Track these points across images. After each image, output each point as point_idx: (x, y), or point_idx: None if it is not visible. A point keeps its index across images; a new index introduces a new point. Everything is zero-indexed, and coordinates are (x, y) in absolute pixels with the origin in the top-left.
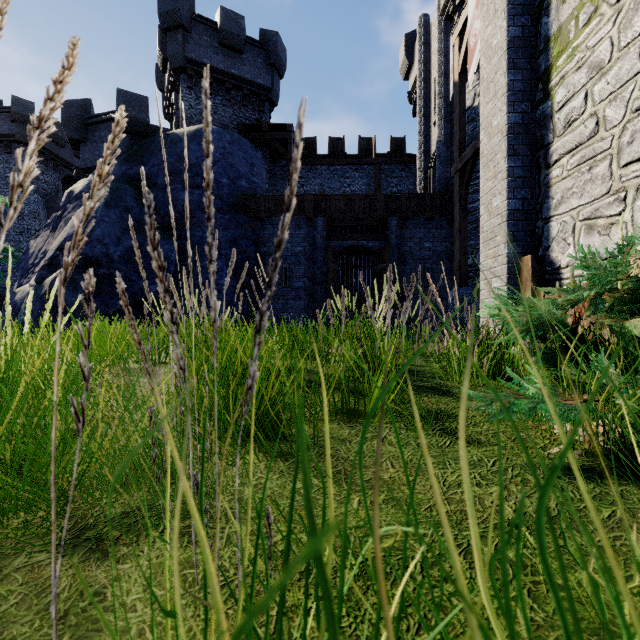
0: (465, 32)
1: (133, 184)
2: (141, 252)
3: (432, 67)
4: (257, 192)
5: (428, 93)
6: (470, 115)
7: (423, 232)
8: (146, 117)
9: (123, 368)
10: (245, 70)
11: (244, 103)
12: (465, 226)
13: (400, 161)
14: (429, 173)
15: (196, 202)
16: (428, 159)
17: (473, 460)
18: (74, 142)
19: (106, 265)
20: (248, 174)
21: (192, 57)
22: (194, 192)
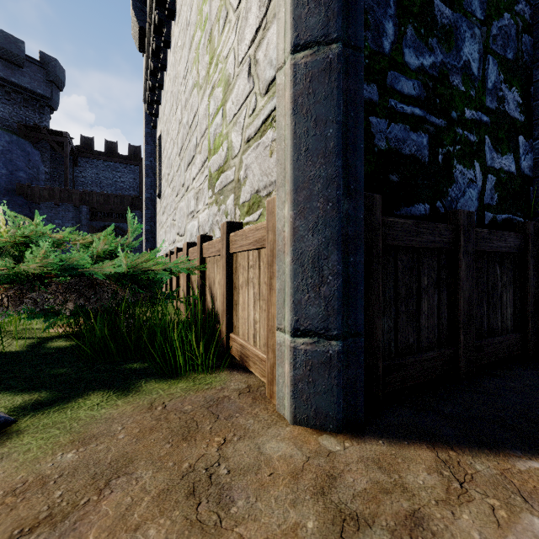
0: None
1: None
2: None
3: None
4: (34, 181)
5: None
6: None
7: None
8: None
9: None
10: (25, 80)
11: (24, 105)
12: None
13: None
14: None
15: None
16: None
17: None
18: None
19: None
20: (26, 168)
21: None
22: None
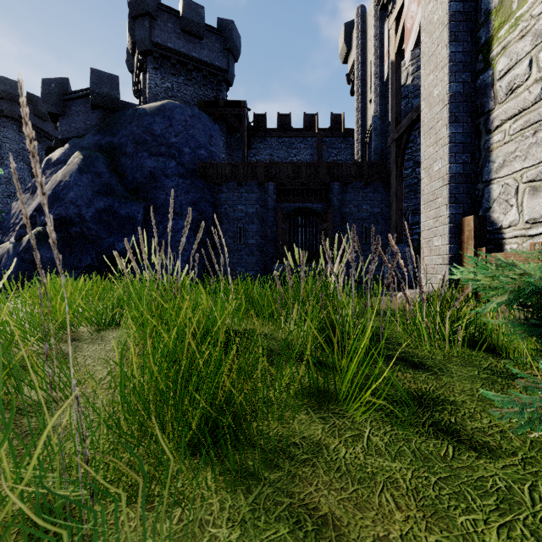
0: (401, 16)
1: (104, 152)
2: (111, 213)
3: (368, 52)
4: (215, 160)
5: (364, 74)
6: (403, 92)
7: (361, 196)
8: (117, 94)
9: (75, 331)
10: (204, 54)
11: (203, 83)
12: (401, 190)
13: (339, 134)
14: (365, 144)
15: (160, 168)
16: (364, 132)
17: (500, 489)
18: (53, 116)
19: (78, 224)
20: (207, 144)
21: (158, 41)
22: (159, 160)
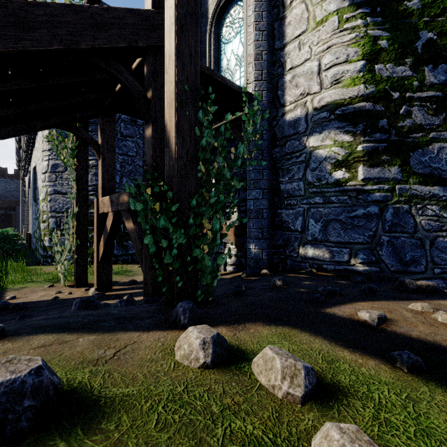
0: None
1: None
2: None
3: None
4: None
5: None
6: None
7: None
8: None
9: None
10: None
11: None
12: None
13: None
14: None
15: None
16: None
17: None
18: None
19: None
20: None
21: None
22: None
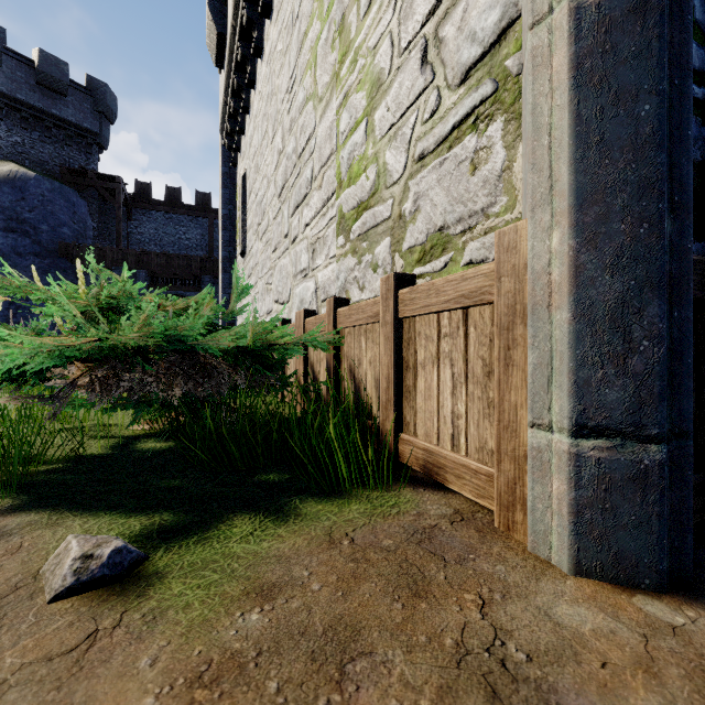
0: None
1: None
2: None
3: None
4: (81, 239)
5: None
6: None
7: None
8: None
9: None
10: (69, 112)
11: (68, 143)
12: None
13: None
14: None
15: (11, 246)
16: None
17: None
18: None
19: None
20: (71, 222)
21: (2, 90)
22: (8, 236)
